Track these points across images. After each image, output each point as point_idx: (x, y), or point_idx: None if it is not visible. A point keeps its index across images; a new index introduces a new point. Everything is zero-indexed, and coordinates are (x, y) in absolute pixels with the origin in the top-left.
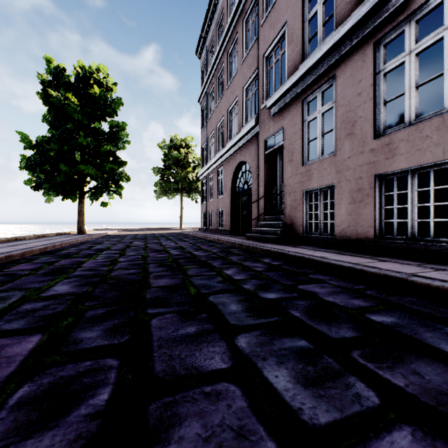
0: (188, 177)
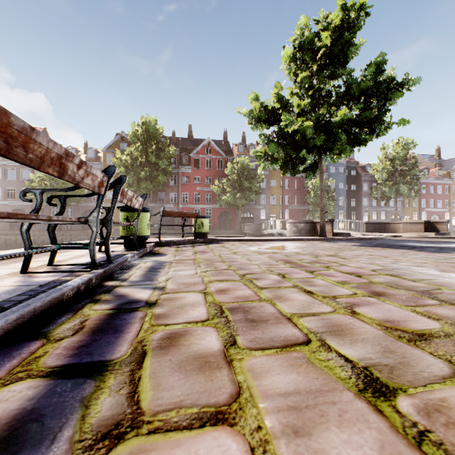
0: None
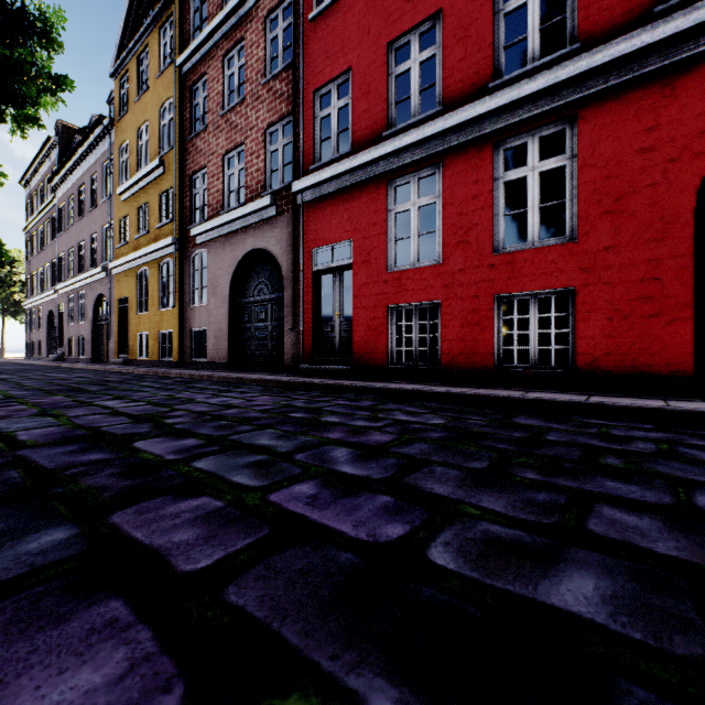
0: (14, 297)
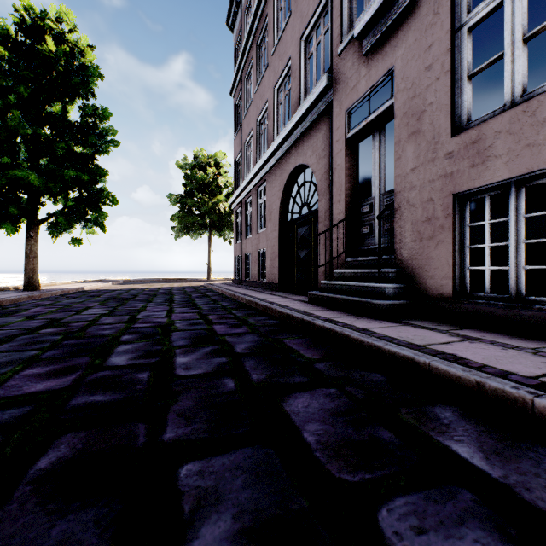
0: (219, 208)
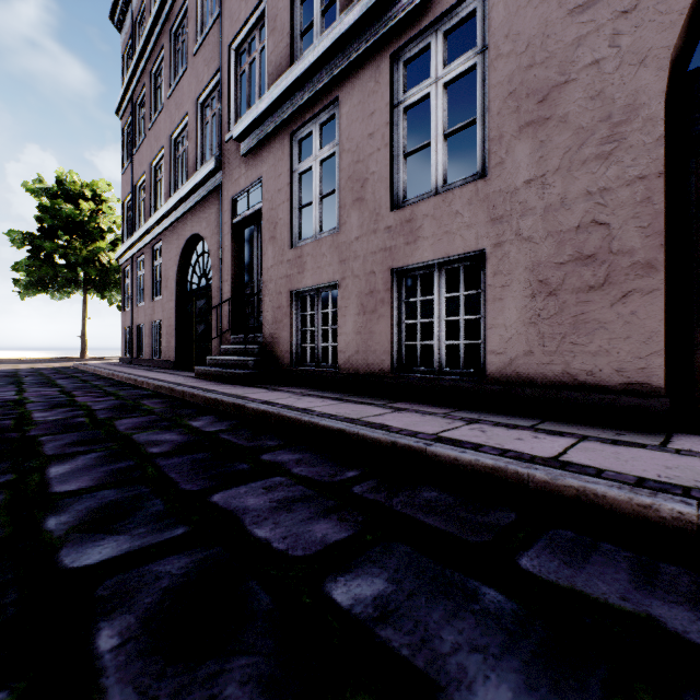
0: (100, 259)
